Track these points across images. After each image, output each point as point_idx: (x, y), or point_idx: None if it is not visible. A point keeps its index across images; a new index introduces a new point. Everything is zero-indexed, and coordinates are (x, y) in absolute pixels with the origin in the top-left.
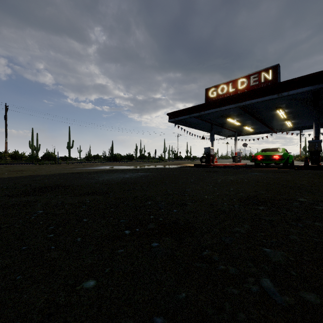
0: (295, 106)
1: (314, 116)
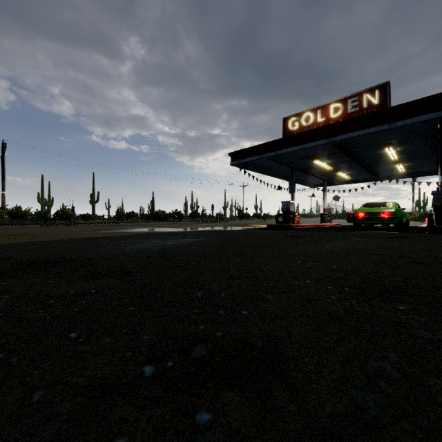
0: (412, 142)
1: (439, 156)
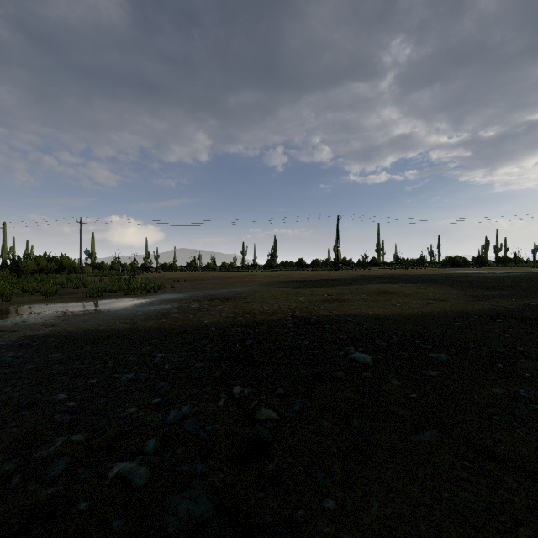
0: None
1: None
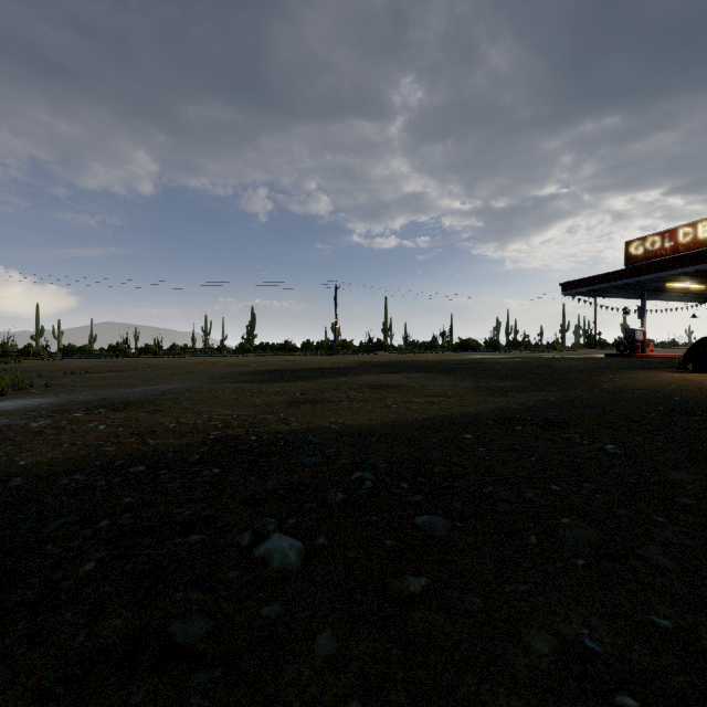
0: None
1: None
